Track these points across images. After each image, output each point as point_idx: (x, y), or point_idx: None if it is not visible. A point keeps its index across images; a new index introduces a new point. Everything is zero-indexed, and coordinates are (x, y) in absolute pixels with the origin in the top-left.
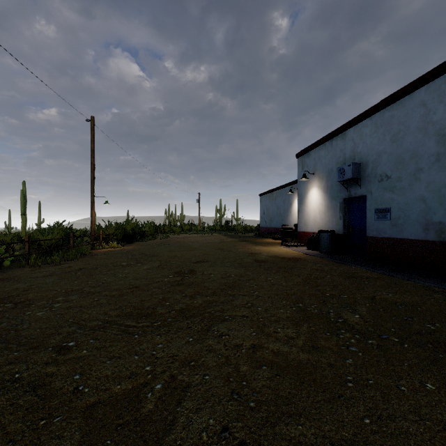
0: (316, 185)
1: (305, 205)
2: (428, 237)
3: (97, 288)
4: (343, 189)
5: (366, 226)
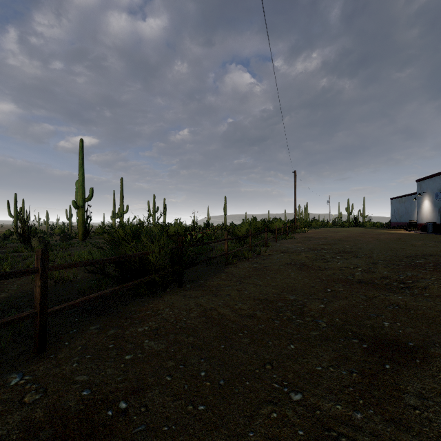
0: (427, 199)
1: (421, 209)
2: None
3: (340, 234)
4: (440, 202)
5: None
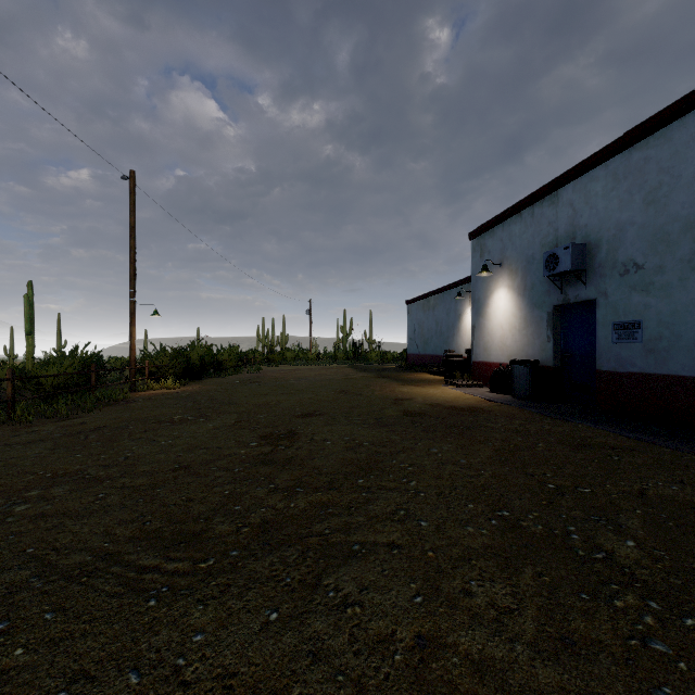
0: (504, 284)
1: (486, 318)
2: None
3: (111, 470)
4: (554, 289)
5: (597, 352)
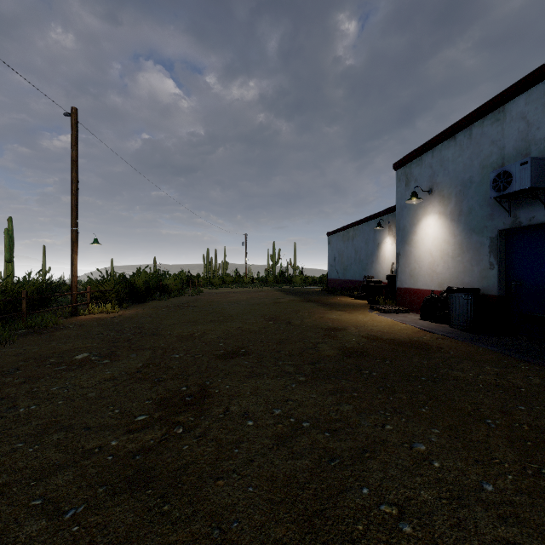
0: (434, 211)
1: (412, 246)
2: None
3: None
4: (499, 212)
5: None
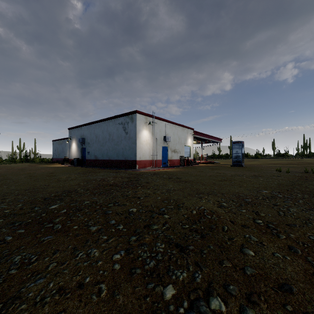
0: (74, 142)
1: (71, 149)
2: (94, 158)
3: None
4: (81, 145)
5: (86, 156)
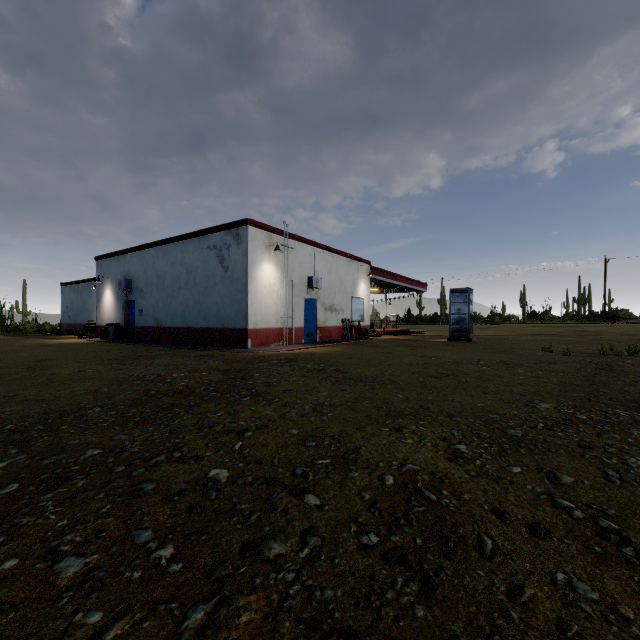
0: (109, 288)
1: (102, 303)
2: (155, 325)
3: None
4: (125, 294)
5: (135, 320)
